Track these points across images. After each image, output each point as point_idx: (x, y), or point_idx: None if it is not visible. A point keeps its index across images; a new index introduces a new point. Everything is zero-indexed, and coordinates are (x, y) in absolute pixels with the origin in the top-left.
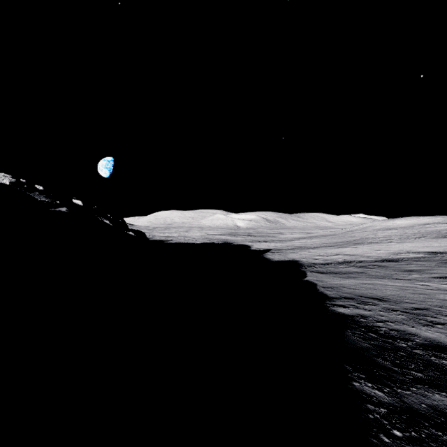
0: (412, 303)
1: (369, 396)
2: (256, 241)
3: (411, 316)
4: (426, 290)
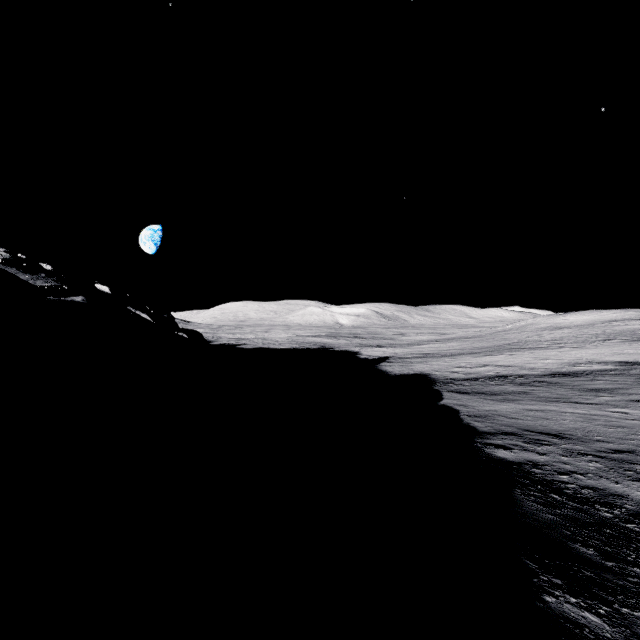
0: (608, 442)
1: (576, 625)
2: (367, 345)
3: (610, 464)
4: (625, 420)
